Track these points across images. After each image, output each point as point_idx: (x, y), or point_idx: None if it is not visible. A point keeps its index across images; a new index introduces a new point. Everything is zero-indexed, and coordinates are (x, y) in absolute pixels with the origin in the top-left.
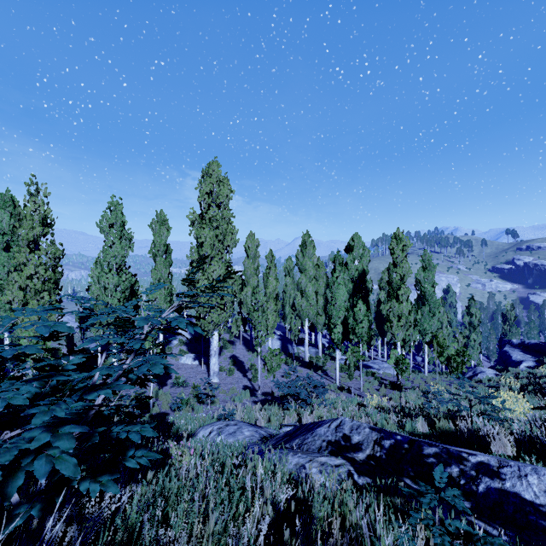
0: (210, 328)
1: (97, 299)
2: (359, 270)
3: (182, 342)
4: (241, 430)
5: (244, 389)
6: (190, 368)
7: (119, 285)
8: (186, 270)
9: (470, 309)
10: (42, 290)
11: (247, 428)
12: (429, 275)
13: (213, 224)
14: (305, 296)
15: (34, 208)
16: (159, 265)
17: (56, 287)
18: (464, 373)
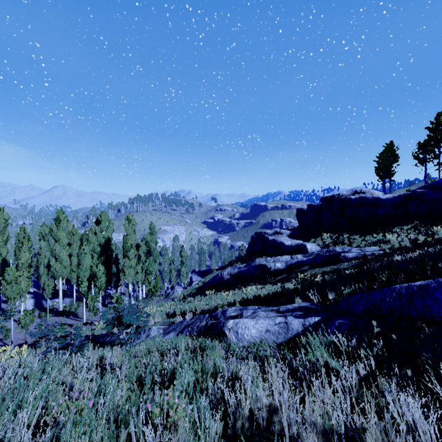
0: None
1: None
2: (106, 238)
3: None
4: None
5: None
6: None
7: None
8: None
9: (182, 252)
10: None
11: None
12: (153, 237)
13: None
14: (60, 260)
15: None
16: None
17: None
18: (169, 293)
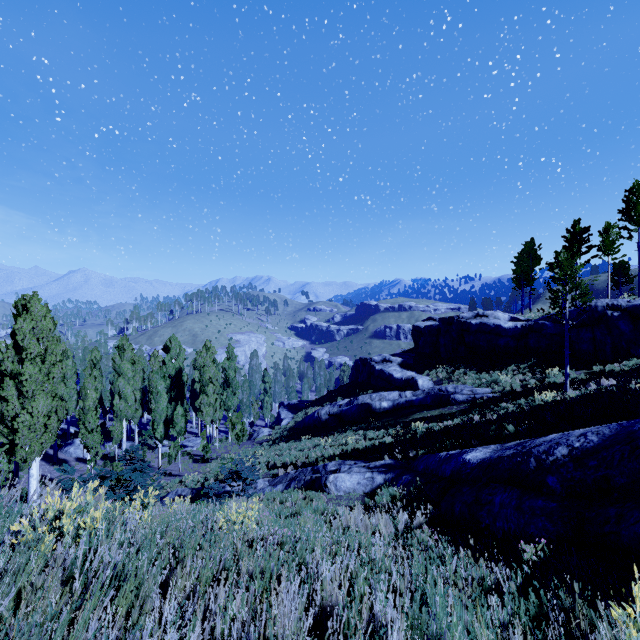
0: (32, 457)
1: None
2: (176, 368)
3: None
4: None
5: None
6: None
7: None
8: None
9: (265, 378)
10: None
11: None
12: (232, 364)
13: (37, 359)
14: (124, 397)
15: None
16: None
17: None
18: (253, 435)
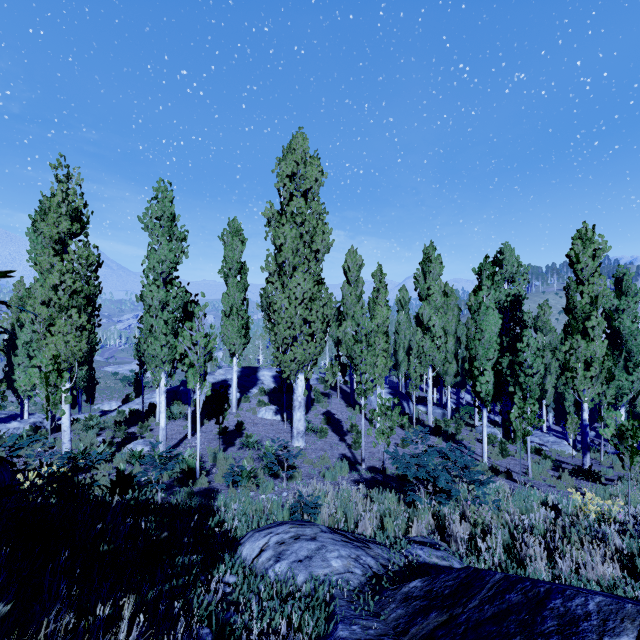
0: (292, 368)
1: (141, 321)
2: (512, 296)
3: (262, 391)
4: (324, 554)
5: (340, 459)
6: (269, 425)
7: (168, 302)
8: (261, 289)
9: None
10: (69, 306)
11: (337, 551)
12: (629, 303)
13: (297, 220)
14: (429, 333)
15: (63, 199)
16: (231, 288)
17: (92, 305)
18: None
